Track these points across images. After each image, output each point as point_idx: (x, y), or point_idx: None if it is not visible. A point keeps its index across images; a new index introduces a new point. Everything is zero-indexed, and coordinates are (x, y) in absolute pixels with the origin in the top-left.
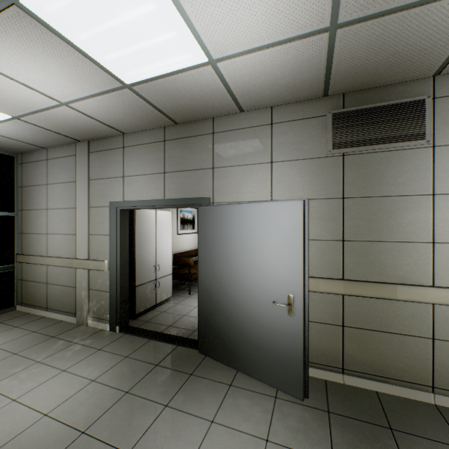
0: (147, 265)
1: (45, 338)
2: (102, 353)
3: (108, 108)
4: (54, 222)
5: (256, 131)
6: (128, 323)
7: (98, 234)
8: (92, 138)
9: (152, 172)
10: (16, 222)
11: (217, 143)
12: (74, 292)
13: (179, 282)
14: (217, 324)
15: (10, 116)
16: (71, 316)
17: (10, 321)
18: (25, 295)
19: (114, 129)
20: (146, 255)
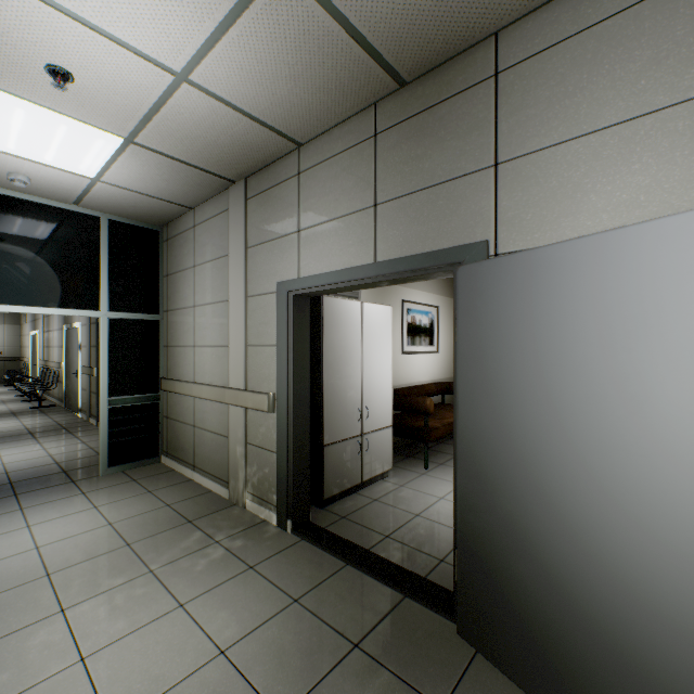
0: (345, 407)
1: (178, 521)
2: (254, 577)
3: (257, 67)
4: (202, 327)
5: (645, 14)
6: (307, 515)
7: (259, 345)
8: (250, 170)
9: (350, 209)
10: (161, 329)
11: (507, 96)
12: (226, 445)
13: (406, 441)
14: (514, 581)
15: (120, 138)
16: (222, 486)
17: (146, 480)
18: (171, 440)
19: (279, 136)
20: (344, 388)
